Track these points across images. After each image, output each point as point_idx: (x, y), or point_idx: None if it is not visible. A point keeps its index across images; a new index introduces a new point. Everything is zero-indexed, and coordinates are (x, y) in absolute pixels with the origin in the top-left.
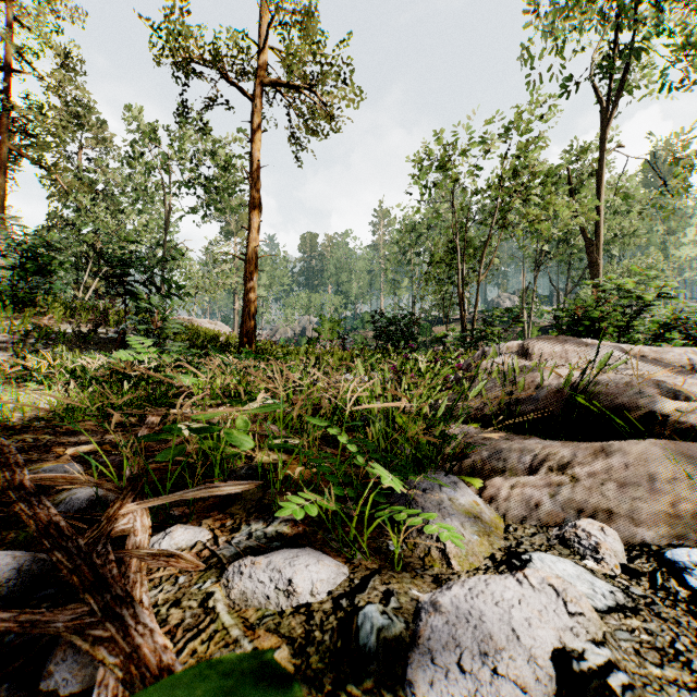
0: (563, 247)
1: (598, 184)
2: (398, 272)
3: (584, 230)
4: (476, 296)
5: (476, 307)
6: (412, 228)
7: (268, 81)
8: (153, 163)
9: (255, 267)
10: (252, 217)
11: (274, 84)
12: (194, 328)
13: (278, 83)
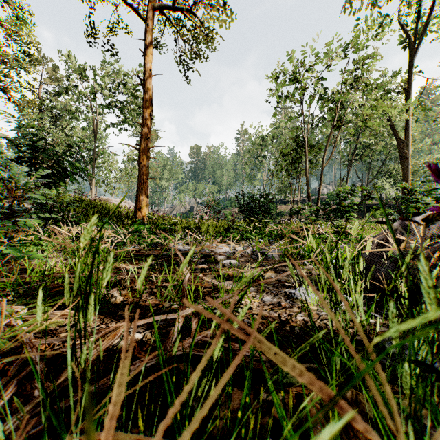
0: (366, 151)
1: (407, 98)
2: (254, 170)
3: (396, 132)
4: (320, 179)
5: (320, 188)
6: (263, 139)
7: (157, 5)
8: (86, 92)
9: (147, 155)
10: (144, 115)
11: (162, 8)
12: (103, 204)
13: (165, 7)
